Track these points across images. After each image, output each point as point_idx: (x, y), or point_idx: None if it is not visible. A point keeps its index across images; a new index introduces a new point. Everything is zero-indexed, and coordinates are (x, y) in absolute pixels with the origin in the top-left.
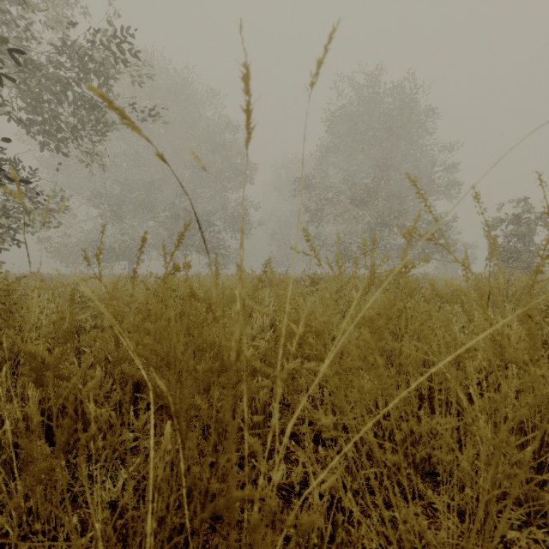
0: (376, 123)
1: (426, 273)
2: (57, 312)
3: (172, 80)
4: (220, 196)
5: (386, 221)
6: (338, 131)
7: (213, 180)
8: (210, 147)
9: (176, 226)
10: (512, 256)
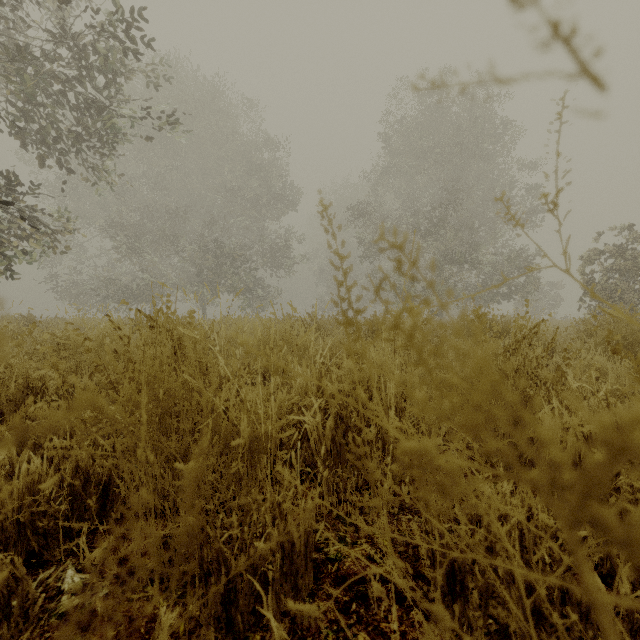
0: (443, 137)
1: (509, 316)
2: (6, 365)
3: (201, 88)
4: (258, 227)
5: (456, 255)
6: (398, 148)
7: (249, 207)
8: (245, 167)
9: (204, 261)
10: (612, 295)
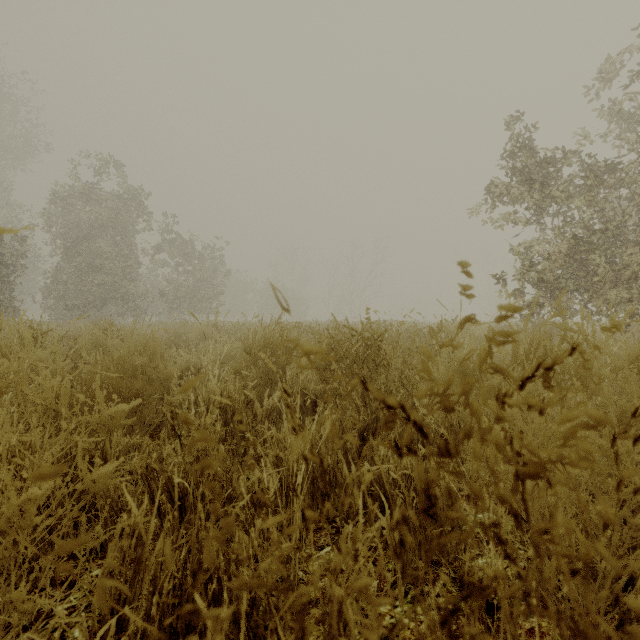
0: None
1: None
2: None
3: None
4: None
5: None
6: None
7: None
8: None
9: None
10: None
